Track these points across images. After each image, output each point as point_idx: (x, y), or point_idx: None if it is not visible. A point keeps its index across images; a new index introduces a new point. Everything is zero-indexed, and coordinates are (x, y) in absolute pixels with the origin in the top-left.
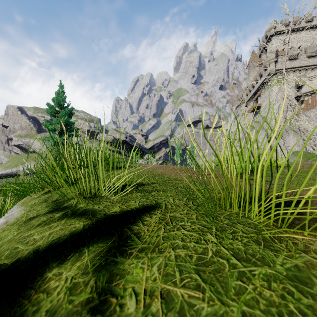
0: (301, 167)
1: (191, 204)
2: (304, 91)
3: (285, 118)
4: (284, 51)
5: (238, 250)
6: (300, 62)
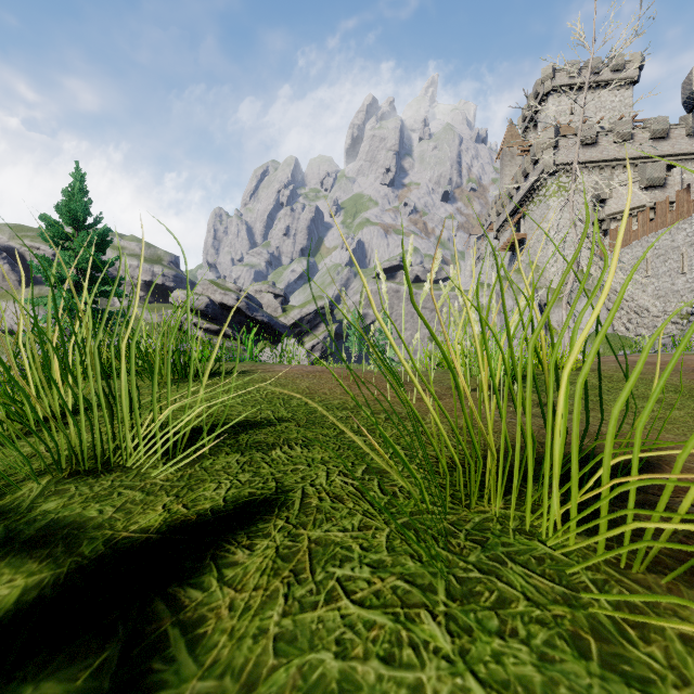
0: (614, 368)
1: (376, 488)
2: (609, 210)
3: (577, 263)
4: (571, 128)
5: (525, 690)
6: (603, 152)
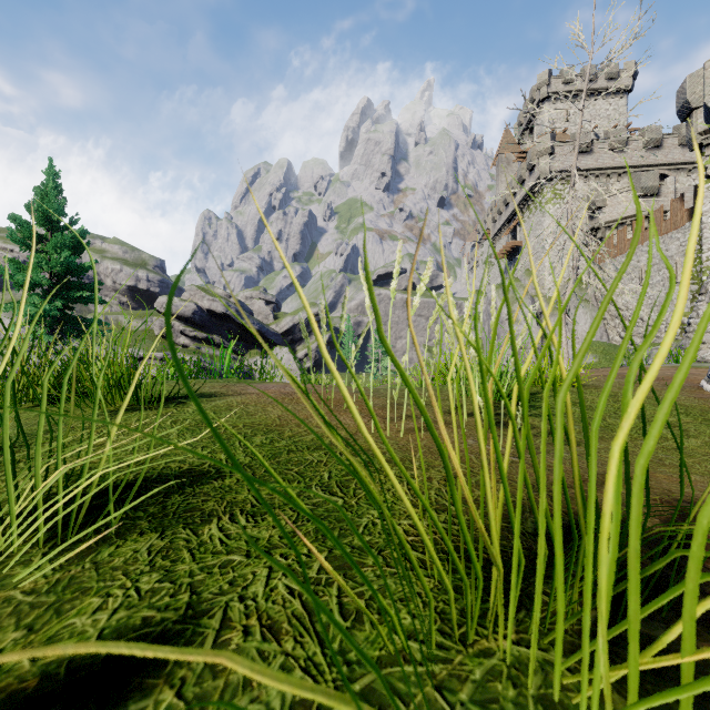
0: (617, 385)
1: (333, 603)
2: (604, 219)
3: (575, 272)
4: (567, 135)
5: None
6: (598, 160)
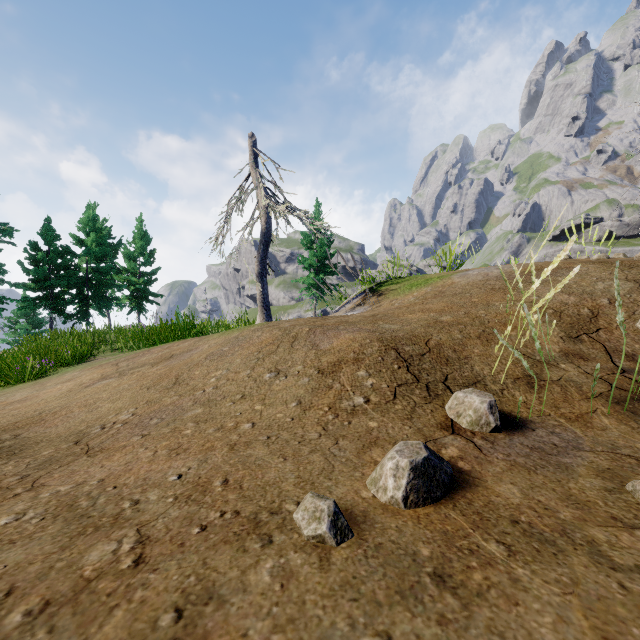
0: None
1: None
2: None
3: None
4: None
5: None
6: None
